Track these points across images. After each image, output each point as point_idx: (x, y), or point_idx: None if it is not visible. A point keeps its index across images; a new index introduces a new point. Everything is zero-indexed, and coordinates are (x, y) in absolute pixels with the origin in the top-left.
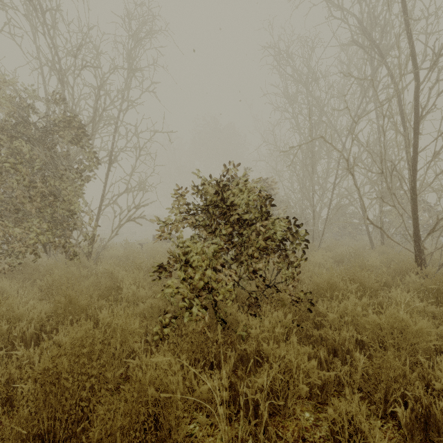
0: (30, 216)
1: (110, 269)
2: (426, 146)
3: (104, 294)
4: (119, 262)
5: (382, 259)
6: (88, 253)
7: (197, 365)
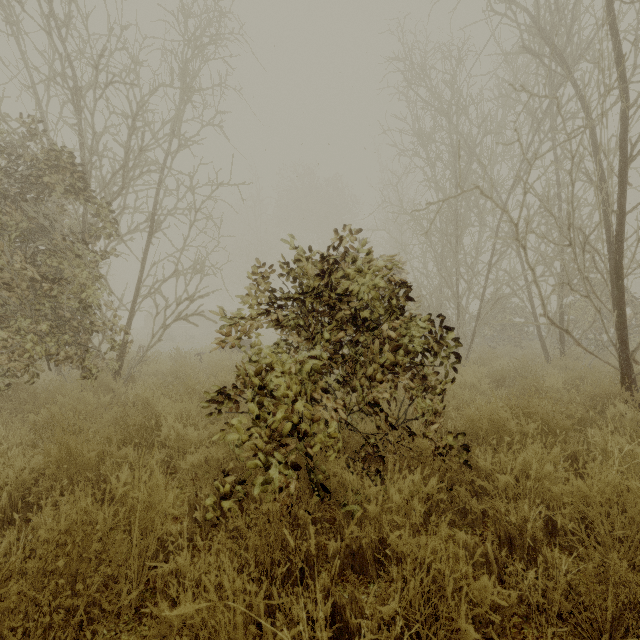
0: (21, 312)
1: (145, 396)
2: (639, 203)
3: (131, 437)
4: (162, 383)
5: (566, 379)
6: (117, 369)
7: (276, 572)
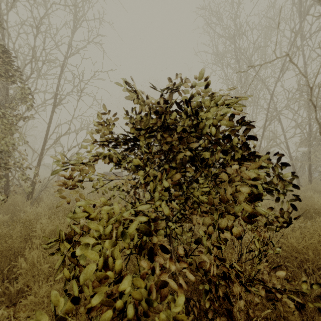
0: None
1: (27, 219)
2: None
3: None
4: (54, 204)
5: None
6: (29, 192)
7: None
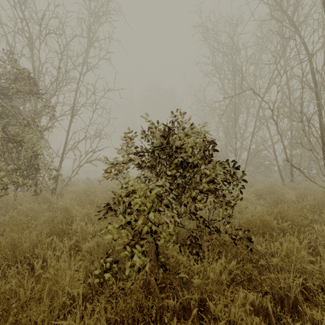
0: None
1: (65, 205)
2: None
3: (56, 230)
4: (77, 197)
5: (296, 195)
6: (53, 189)
7: None
